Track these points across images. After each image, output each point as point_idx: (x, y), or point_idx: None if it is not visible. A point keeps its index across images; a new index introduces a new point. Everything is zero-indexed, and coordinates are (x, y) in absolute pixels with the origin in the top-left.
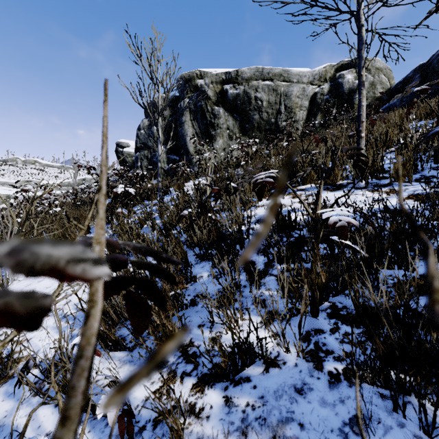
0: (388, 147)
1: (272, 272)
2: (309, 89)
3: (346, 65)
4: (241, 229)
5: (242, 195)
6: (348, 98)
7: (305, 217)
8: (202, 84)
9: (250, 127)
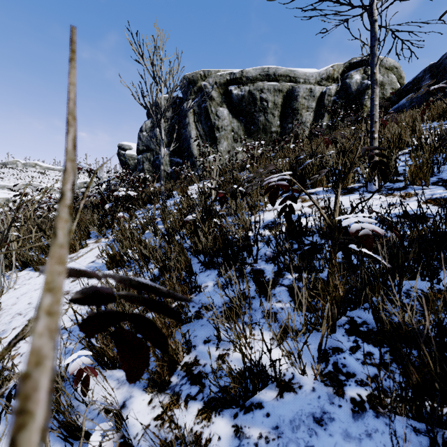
0: (400, 149)
1: (283, 282)
2: (316, 90)
3: (354, 65)
4: (248, 235)
5: (248, 199)
6: (356, 99)
7: (316, 223)
8: (206, 85)
9: (255, 129)
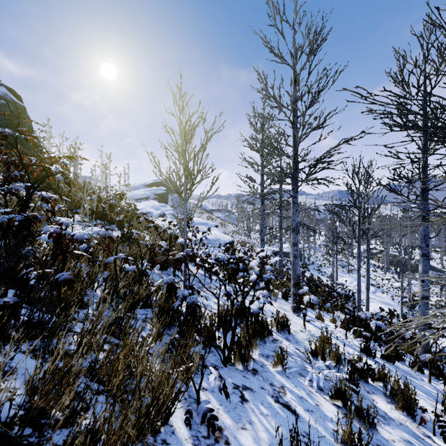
0: None
1: None
2: None
3: None
4: None
5: None
6: None
7: None
8: None
9: None
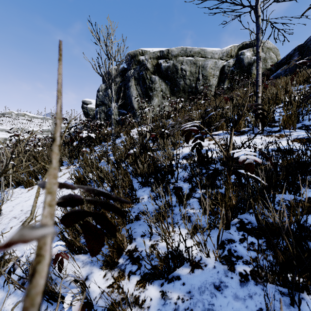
0: (277, 104)
1: (195, 195)
2: (219, 63)
3: (246, 46)
4: (171, 163)
5: (172, 138)
6: (247, 69)
7: (218, 155)
8: (143, 59)
9: (177, 90)
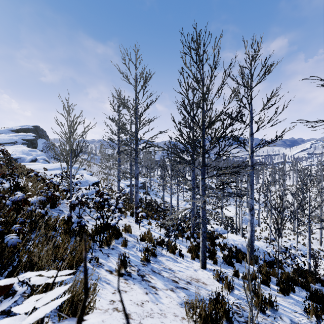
0: None
1: None
2: None
3: None
4: None
5: None
6: None
7: None
8: None
9: None
